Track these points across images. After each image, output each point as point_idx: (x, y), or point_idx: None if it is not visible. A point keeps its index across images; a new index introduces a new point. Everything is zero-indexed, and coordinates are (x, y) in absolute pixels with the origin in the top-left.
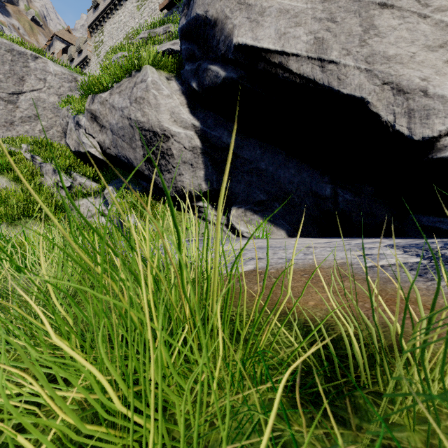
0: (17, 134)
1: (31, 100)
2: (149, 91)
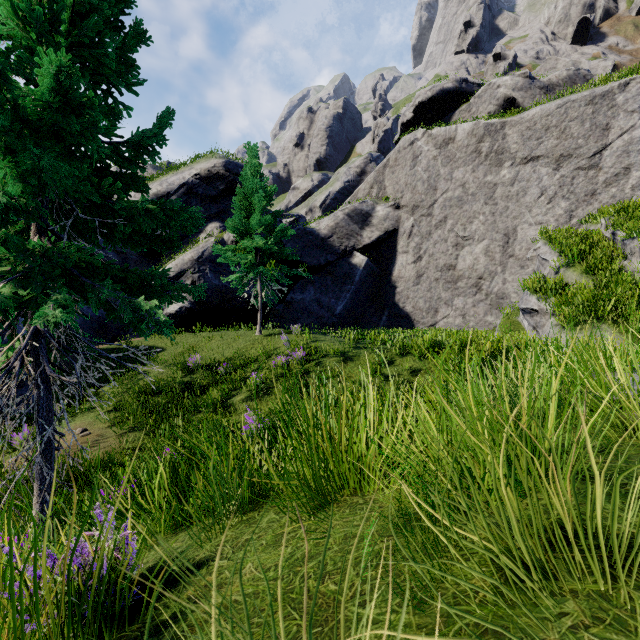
0: (599, 205)
1: (618, 150)
2: None
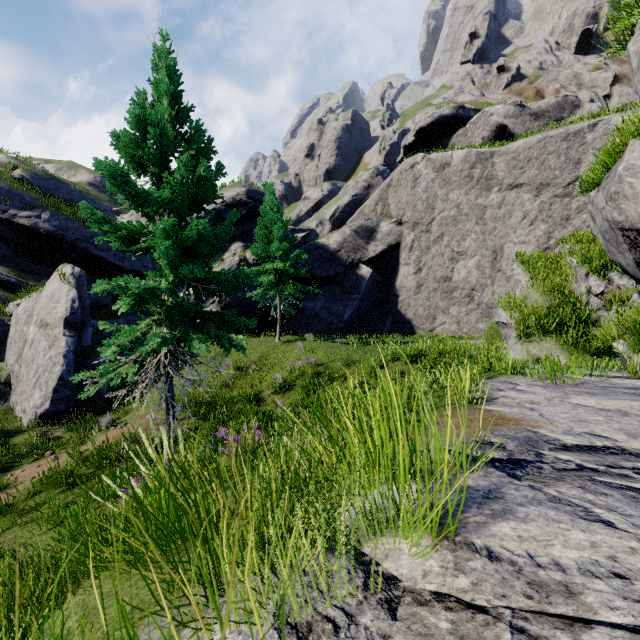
0: (572, 228)
1: None
2: (622, 181)
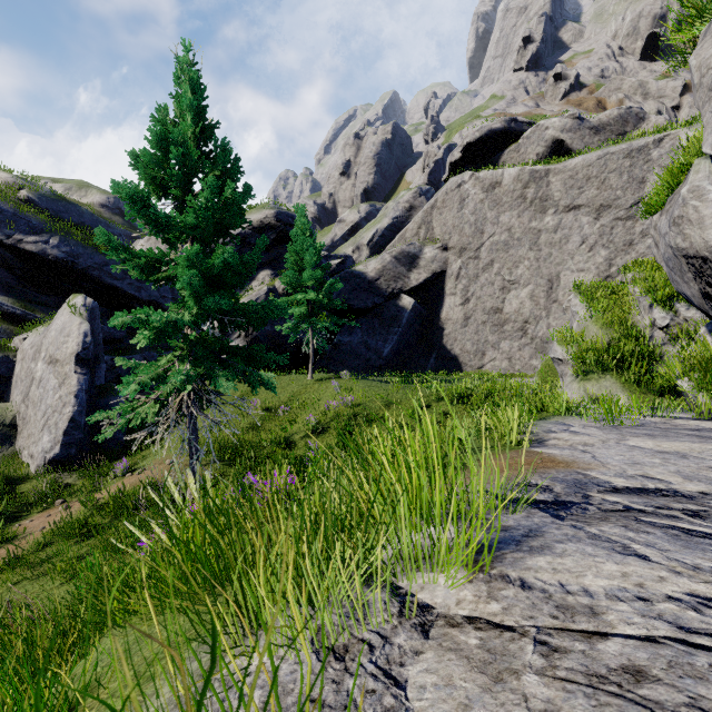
0: (636, 254)
1: None
2: (686, 205)
